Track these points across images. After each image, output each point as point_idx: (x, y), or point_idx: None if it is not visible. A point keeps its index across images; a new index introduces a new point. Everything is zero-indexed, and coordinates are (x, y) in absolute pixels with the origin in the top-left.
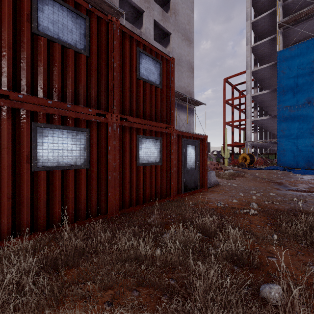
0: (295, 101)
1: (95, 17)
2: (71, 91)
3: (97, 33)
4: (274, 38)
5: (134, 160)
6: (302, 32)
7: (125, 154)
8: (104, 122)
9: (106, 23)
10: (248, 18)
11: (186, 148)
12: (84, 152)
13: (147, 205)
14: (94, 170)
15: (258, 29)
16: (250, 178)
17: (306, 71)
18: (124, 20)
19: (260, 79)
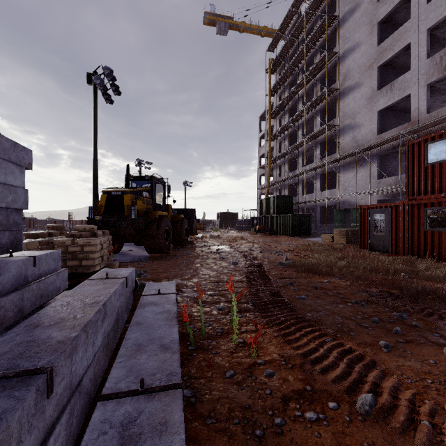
0: None
1: None
2: (445, 186)
3: None
4: None
5: None
6: None
7: None
8: None
9: None
10: None
11: None
12: None
13: None
14: None
15: None
16: None
17: None
18: None
19: None
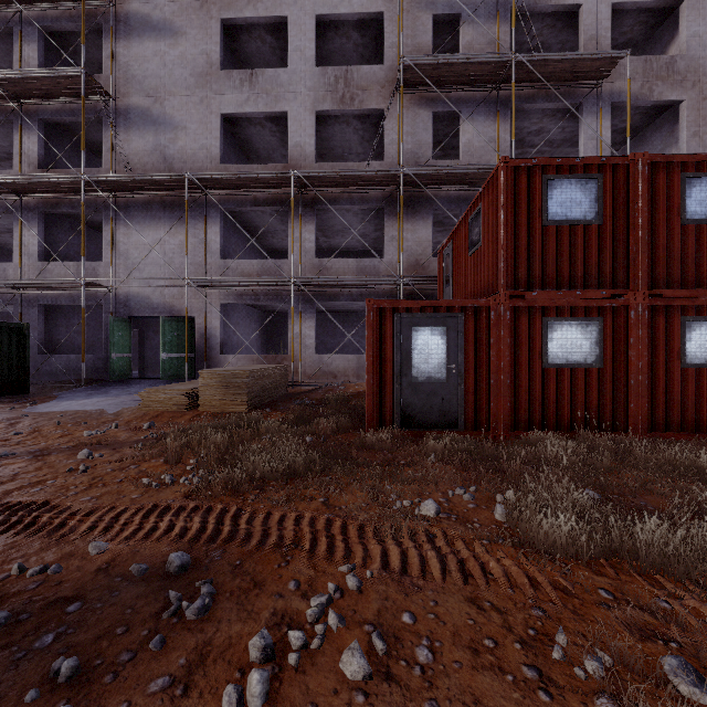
0: None
1: (610, 168)
2: (580, 274)
3: (612, 187)
4: None
5: (674, 359)
6: None
7: (657, 349)
8: (623, 305)
9: (625, 167)
10: None
11: None
12: (595, 348)
13: (704, 437)
14: (609, 370)
15: None
16: None
17: None
18: (628, 68)
19: None
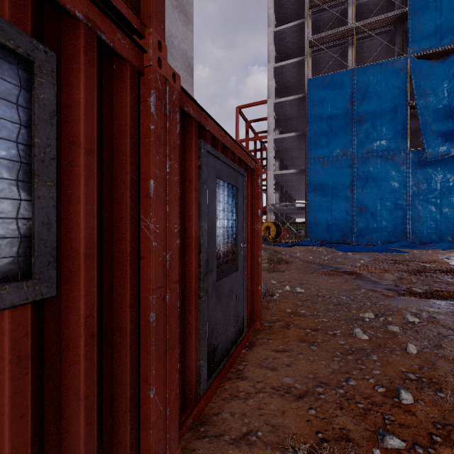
0: (329, 151)
1: None
2: None
3: None
4: (302, 62)
5: None
6: (332, 63)
7: None
8: None
9: None
10: (269, 24)
11: (213, 189)
12: None
13: None
14: None
15: (281, 46)
16: (303, 266)
17: (341, 113)
18: None
19: (283, 118)
